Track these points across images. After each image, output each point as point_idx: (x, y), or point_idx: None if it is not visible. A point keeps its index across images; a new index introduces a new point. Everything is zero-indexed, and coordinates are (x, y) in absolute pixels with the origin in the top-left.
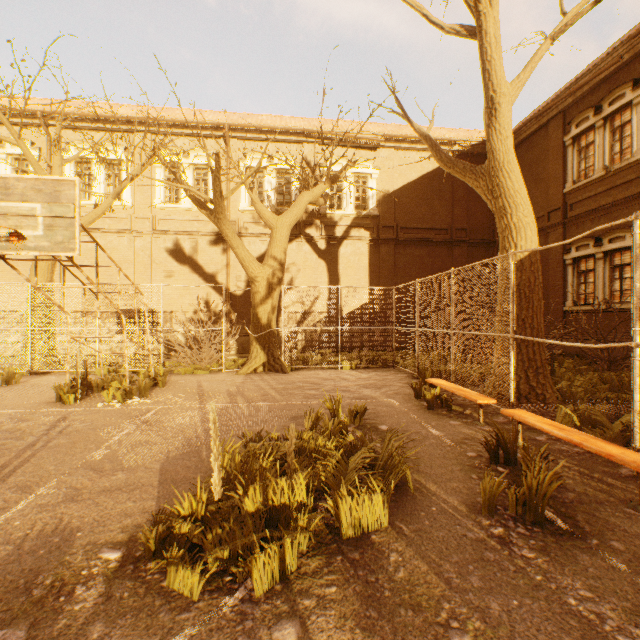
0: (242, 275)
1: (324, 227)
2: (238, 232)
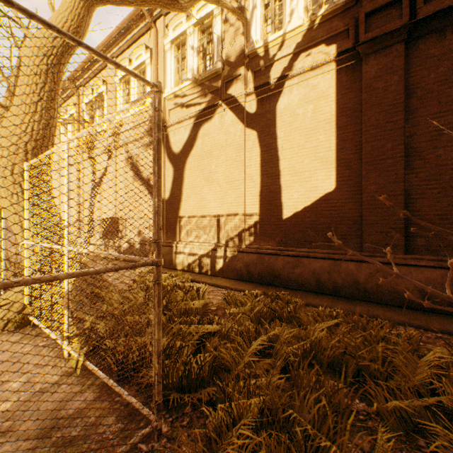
0: (169, 174)
1: (254, 75)
2: (163, 124)
